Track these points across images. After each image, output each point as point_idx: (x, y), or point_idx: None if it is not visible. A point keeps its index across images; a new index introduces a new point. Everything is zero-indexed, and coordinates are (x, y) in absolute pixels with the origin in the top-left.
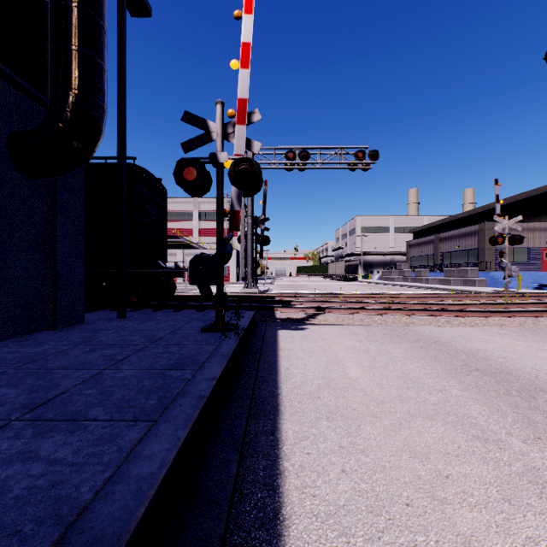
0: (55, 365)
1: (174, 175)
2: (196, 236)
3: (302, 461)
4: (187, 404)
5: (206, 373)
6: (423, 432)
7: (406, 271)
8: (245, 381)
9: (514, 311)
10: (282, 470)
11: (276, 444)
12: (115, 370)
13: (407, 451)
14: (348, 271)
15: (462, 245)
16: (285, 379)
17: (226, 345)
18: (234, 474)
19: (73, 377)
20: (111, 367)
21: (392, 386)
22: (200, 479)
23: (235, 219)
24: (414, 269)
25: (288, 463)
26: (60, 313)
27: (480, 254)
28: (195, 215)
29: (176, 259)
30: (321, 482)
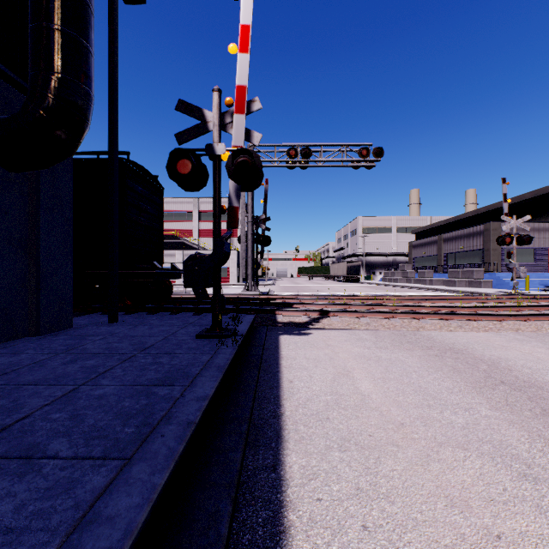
0: (26, 379)
1: (167, 168)
2: (196, 236)
3: (312, 512)
4: (171, 434)
5: (197, 390)
6: (456, 467)
7: (409, 272)
8: (243, 398)
9: (529, 314)
10: (287, 526)
11: (279, 486)
12: (94, 386)
13: (441, 496)
14: (350, 272)
15: (467, 246)
16: (288, 395)
17: (222, 355)
18: (225, 536)
19: (43, 395)
20: (89, 383)
21: (411, 404)
22: (180, 545)
23: (233, 216)
24: (418, 270)
25: (294, 515)
26: (44, 317)
27: (486, 254)
28: (195, 216)
29: (176, 260)
30: (338, 546)
